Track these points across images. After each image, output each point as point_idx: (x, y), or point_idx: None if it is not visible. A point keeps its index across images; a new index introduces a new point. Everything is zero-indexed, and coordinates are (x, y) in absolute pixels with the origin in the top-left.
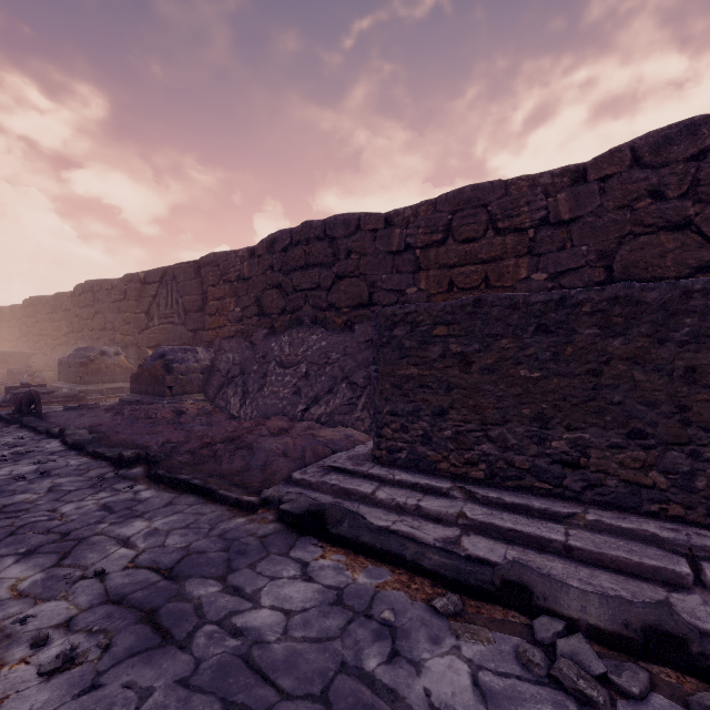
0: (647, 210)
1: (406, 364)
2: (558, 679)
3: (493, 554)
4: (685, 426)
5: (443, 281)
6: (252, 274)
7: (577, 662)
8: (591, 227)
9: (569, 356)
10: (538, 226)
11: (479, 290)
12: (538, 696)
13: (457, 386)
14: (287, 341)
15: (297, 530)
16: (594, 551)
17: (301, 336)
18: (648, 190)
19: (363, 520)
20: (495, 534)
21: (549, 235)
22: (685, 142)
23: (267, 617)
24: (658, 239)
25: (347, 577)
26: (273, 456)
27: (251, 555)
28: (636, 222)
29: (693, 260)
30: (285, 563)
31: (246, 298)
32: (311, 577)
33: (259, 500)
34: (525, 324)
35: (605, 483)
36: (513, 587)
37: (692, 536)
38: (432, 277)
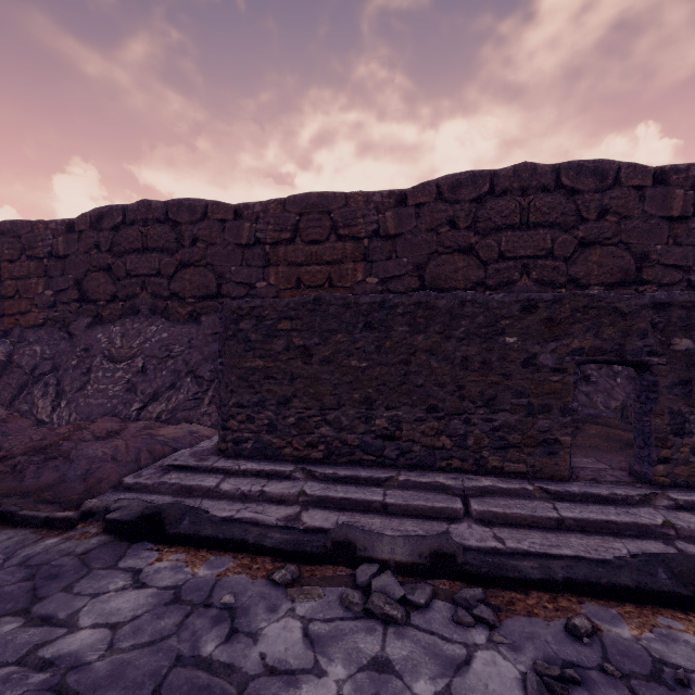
0: (446, 235)
1: (252, 356)
2: (371, 610)
3: (327, 522)
4: (461, 400)
5: (291, 277)
6: (70, 252)
7: (386, 593)
8: (410, 244)
9: (388, 349)
10: (371, 237)
11: (324, 288)
12: (356, 628)
13: (300, 376)
14: (119, 331)
15: (129, 538)
16: (403, 504)
17: (136, 327)
18: (447, 219)
19: (206, 515)
20: (330, 504)
21: (380, 246)
22: (469, 187)
23: (88, 637)
24: (453, 258)
25: (187, 573)
26: (98, 463)
27: (66, 576)
28: (439, 243)
29: (474, 276)
30: (112, 575)
31: (62, 280)
32: (144, 583)
33: (78, 514)
34: (355, 321)
35: (412, 449)
36: (341, 546)
37: (465, 481)
38: (281, 273)
